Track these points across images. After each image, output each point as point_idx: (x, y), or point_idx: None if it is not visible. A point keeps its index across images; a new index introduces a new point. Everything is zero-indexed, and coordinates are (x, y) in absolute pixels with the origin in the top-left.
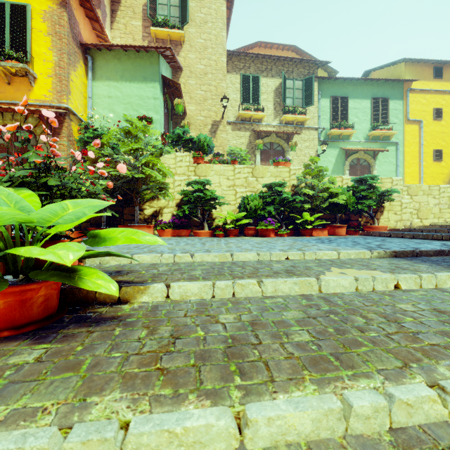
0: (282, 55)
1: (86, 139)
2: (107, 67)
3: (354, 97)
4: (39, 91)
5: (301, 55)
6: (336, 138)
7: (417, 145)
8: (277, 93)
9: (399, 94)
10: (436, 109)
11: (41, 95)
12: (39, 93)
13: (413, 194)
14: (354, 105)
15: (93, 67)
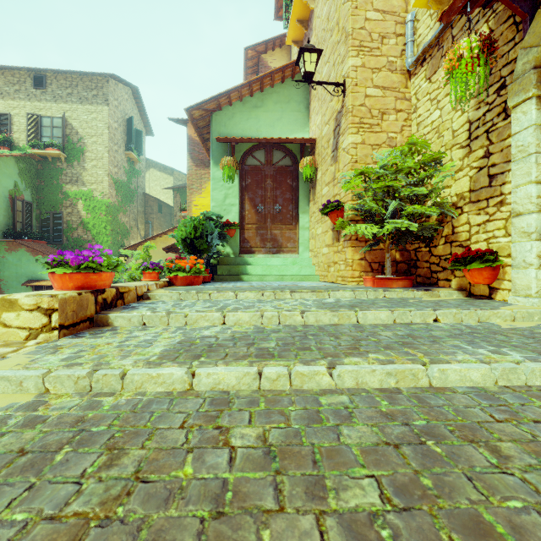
0: None
1: None
2: None
3: None
4: None
5: None
6: None
7: None
8: None
9: None
10: None
11: None
12: None
13: None
14: None
15: None
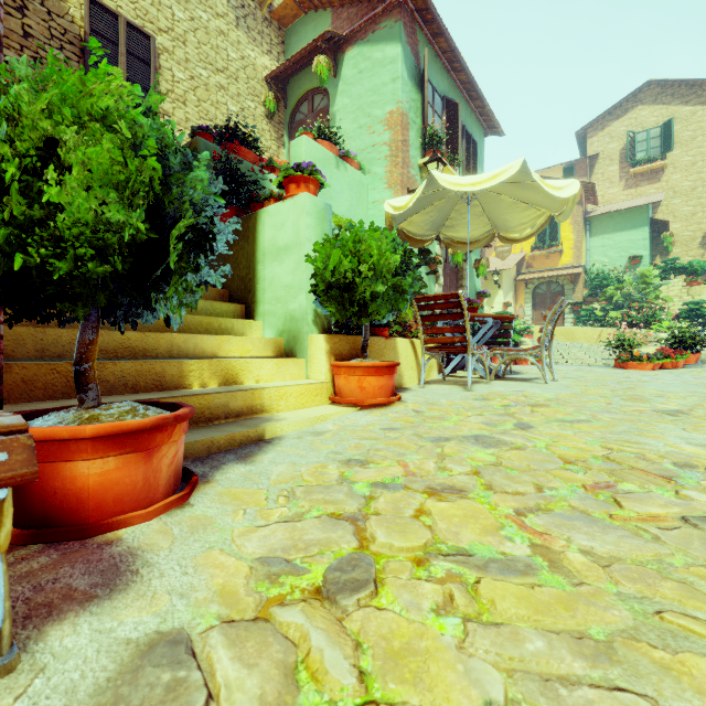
0: None
1: (598, 283)
2: (600, 225)
3: None
4: (564, 259)
5: None
6: None
7: None
8: None
9: None
10: None
11: (565, 261)
12: (564, 260)
13: None
14: None
15: (590, 228)
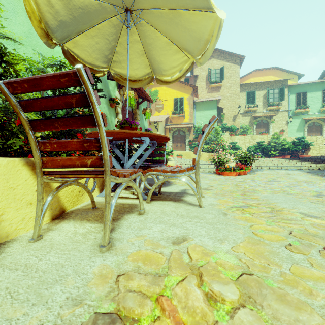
0: (267, 81)
1: (199, 132)
2: (199, 106)
3: (311, 91)
4: (185, 120)
5: (280, 70)
6: (299, 114)
7: None
8: (264, 97)
9: None
10: None
11: (186, 121)
12: (185, 120)
13: None
14: (311, 95)
15: (195, 107)
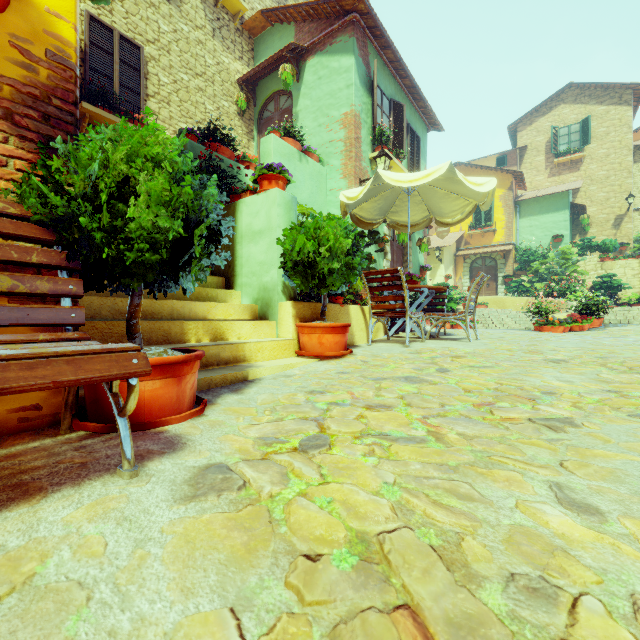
0: None
1: (526, 259)
2: (528, 208)
3: None
4: (497, 237)
5: None
6: None
7: None
8: None
9: None
10: None
11: (498, 239)
12: (497, 238)
13: None
14: None
15: (519, 211)
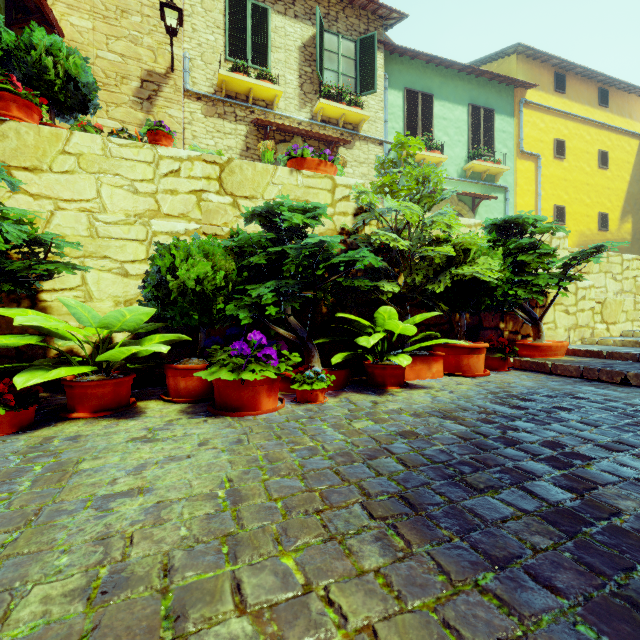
0: None
1: None
2: None
3: (443, 98)
4: None
5: None
6: None
7: (533, 195)
8: (306, 54)
9: (508, 106)
10: (558, 141)
11: None
12: None
13: (584, 269)
14: (443, 113)
15: None
